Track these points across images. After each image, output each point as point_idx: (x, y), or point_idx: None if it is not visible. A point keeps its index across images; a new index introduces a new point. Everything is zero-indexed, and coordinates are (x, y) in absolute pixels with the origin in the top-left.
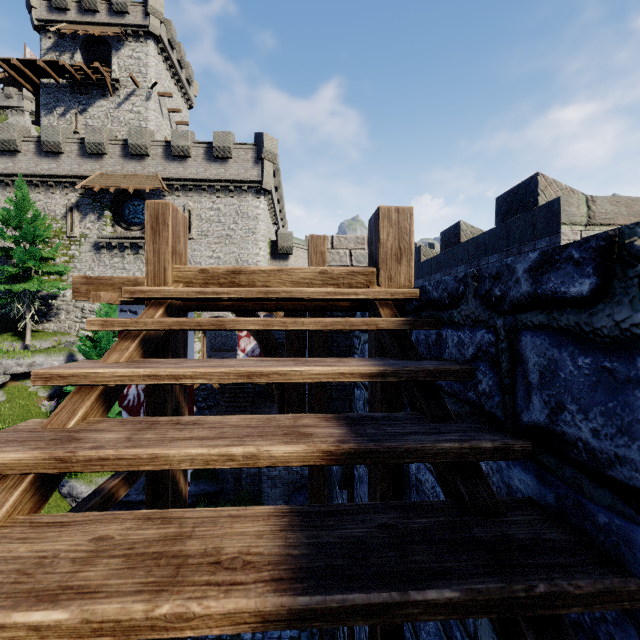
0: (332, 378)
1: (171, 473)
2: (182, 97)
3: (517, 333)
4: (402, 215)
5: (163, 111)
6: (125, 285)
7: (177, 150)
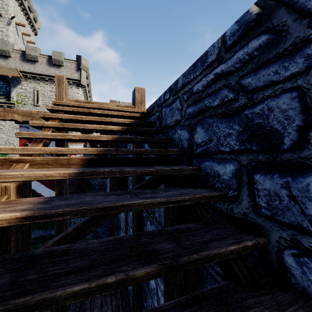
0: (122, 121)
1: None
2: (30, 27)
3: (162, 110)
4: (142, 90)
5: (18, 33)
6: (25, 114)
7: (29, 57)
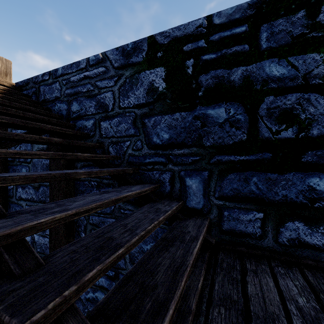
0: None
1: None
2: None
3: (40, 87)
4: (8, 62)
5: None
6: None
7: None
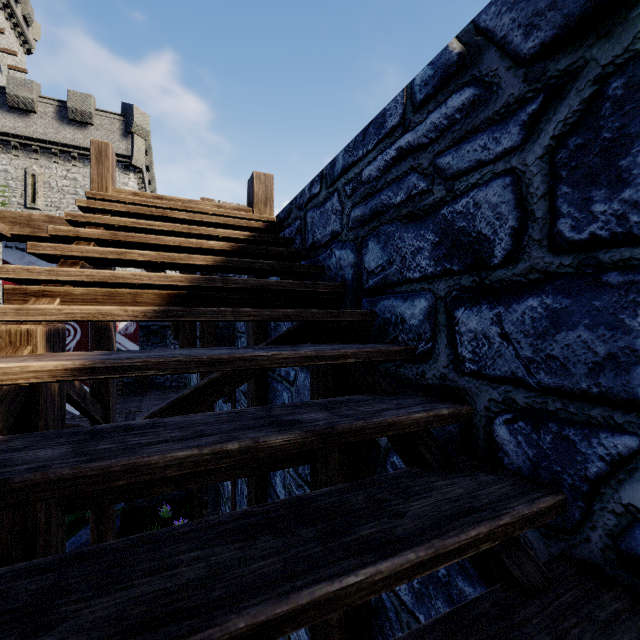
0: (230, 235)
1: (111, 328)
2: (17, 37)
3: (306, 214)
4: (268, 178)
5: None
6: (17, 220)
7: (16, 101)
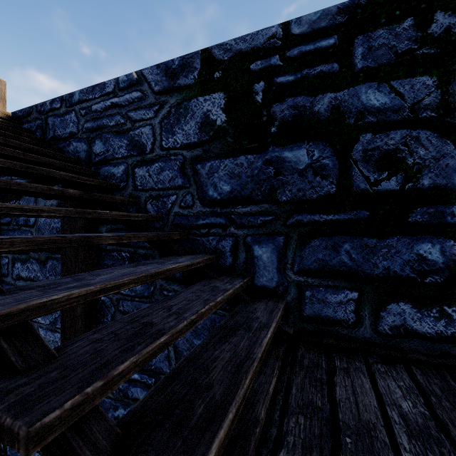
0: None
1: None
2: None
3: (47, 118)
4: (0, 82)
5: None
6: None
7: None
